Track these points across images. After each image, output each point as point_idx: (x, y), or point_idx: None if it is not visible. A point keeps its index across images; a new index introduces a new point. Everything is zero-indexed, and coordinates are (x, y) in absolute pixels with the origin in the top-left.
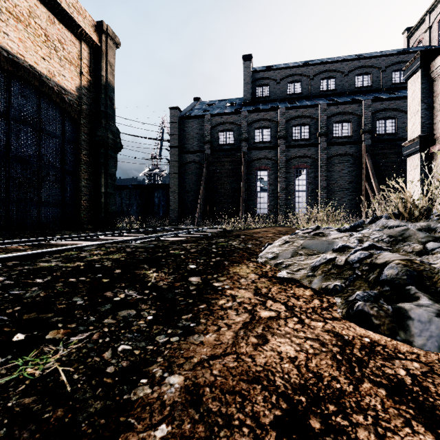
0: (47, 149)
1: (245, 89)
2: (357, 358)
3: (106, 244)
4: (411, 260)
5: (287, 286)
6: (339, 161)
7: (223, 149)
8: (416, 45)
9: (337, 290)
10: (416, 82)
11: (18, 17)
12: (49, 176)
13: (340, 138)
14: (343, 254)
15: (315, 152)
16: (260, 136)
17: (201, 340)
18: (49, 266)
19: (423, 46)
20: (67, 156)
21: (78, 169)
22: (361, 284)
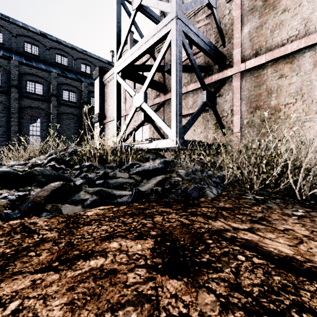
0: None
1: None
2: None
3: None
4: None
5: None
6: (67, 117)
7: None
8: None
9: None
10: (98, 83)
11: None
12: None
13: (68, 102)
14: None
15: (48, 107)
16: None
17: None
18: None
19: None
20: None
21: None
22: None
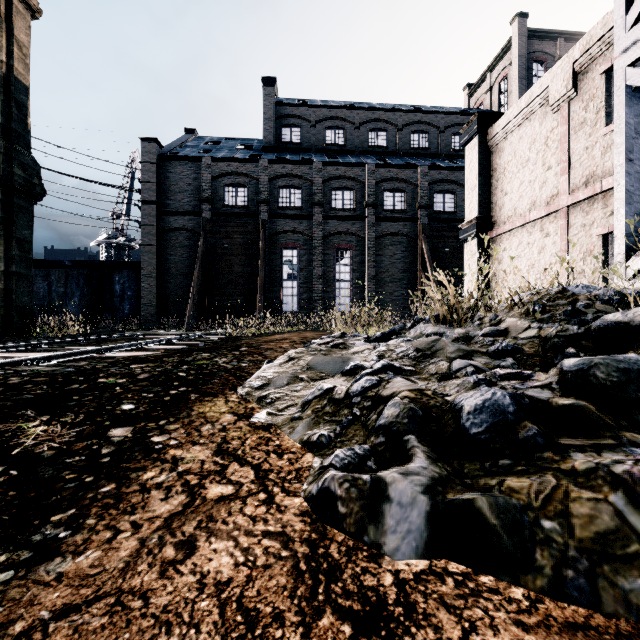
0: None
1: (266, 128)
2: (331, 563)
3: None
4: (422, 391)
5: (274, 432)
6: (391, 242)
7: (232, 213)
8: (478, 106)
9: (321, 444)
10: (474, 151)
11: None
12: None
13: (392, 212)
14: (353, 378)
15: (361, 228)
16: (287, 199)
17: (60, 571)
18: None
19: (484, 109)
20: None
21: None
22: (356, 431)
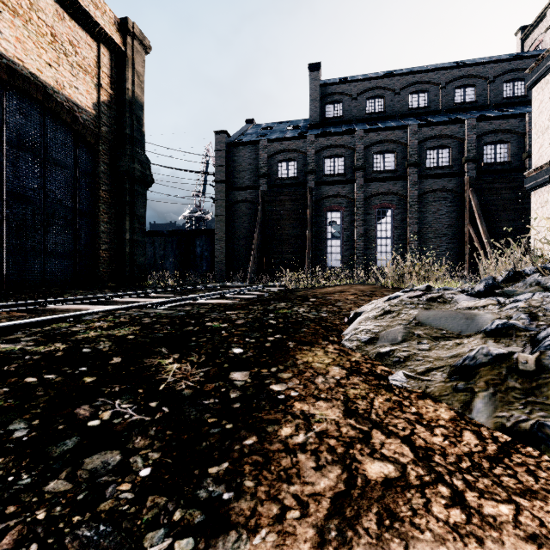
0: (55, 183)
1: (312, 108)
2: None
3: (119, 310)
4: None
5: (401, 395)
6: (434, 198)
7: (284, 184)
8: (534, 48)
9: (549, 440)
10: (545, 90)
11: (16, 10)
12: (57, 218)
13: (436, 169)
14: (510, 341)
15: (402, 187)
16: (331, 167)
17: None
18: (9, 351)
19: (543, 49)
20: (80, 192)
21: (96, 209)
22: None
